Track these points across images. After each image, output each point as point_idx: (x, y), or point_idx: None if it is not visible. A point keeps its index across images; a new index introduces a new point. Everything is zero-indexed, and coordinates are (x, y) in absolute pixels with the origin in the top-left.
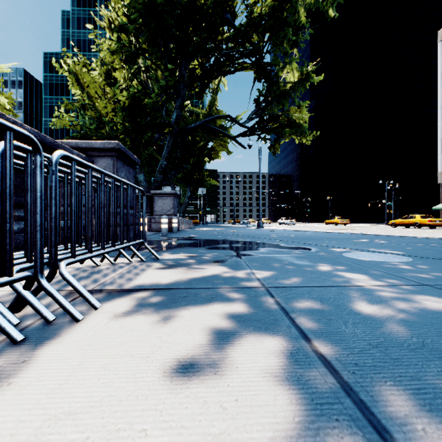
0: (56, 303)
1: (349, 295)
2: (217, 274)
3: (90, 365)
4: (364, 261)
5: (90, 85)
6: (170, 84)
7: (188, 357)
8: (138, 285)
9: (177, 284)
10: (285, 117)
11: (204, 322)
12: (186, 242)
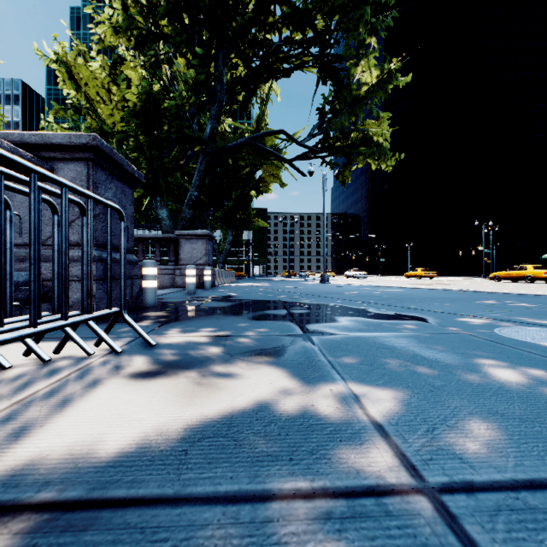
0: None
1: None
2: (268, 403)
3: None
4: None
5: (88, 82)
6: (200, 79)
7: None
8: (9, 475)
9: (142, 463)
10: (359, 132)
11: None
12: (218, 306)
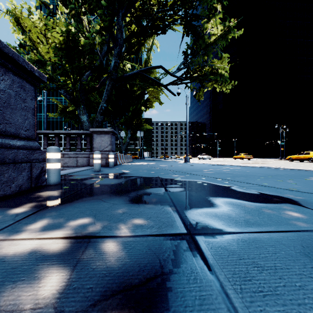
0: None
1: None
2: None
3: None
4: None
5: (31, 29)
6: (105, 25)
7: None
8: None
9: None
10: (209, 66)
11: None
12: (109, 183)
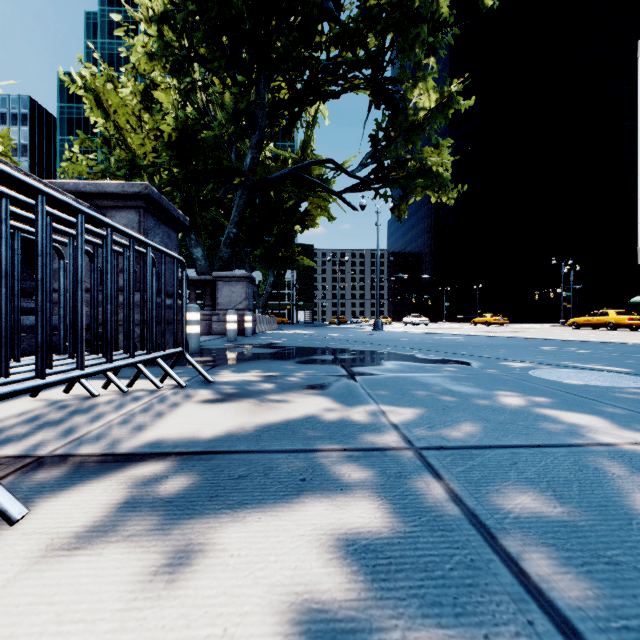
0: None
1: (607, 473)
2: (315, 415)
3: None
4: (576, 386)
5: (118, 109)
6: (241, 108)
7: None
8: (150, 443)
9: (232, 439)
10: (416, 161)
11: (279, 579)
12: (263, 352)
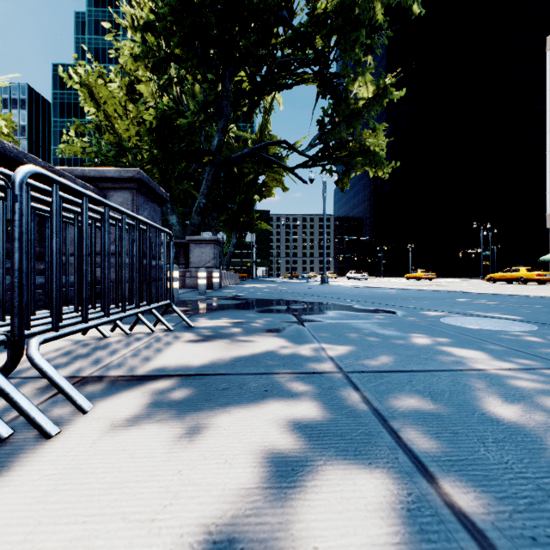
0: (14, 408)
1: (471, 387)
2: (273, 350)
3: (43, 543)
4: (473, 330)
5: (107, 101)
6: (210, 100)
7: (224, 521)
8: (157, 369)
9: (215, 366)
10: (357, 142)
11: (254, 439)
12: (230, 303)
